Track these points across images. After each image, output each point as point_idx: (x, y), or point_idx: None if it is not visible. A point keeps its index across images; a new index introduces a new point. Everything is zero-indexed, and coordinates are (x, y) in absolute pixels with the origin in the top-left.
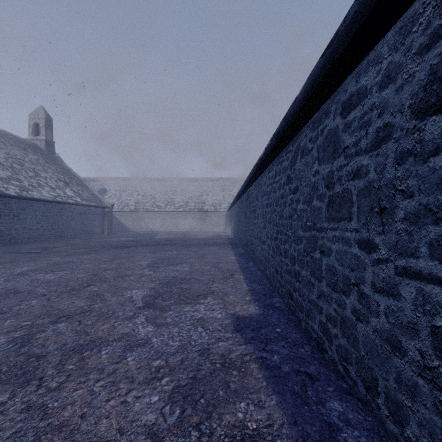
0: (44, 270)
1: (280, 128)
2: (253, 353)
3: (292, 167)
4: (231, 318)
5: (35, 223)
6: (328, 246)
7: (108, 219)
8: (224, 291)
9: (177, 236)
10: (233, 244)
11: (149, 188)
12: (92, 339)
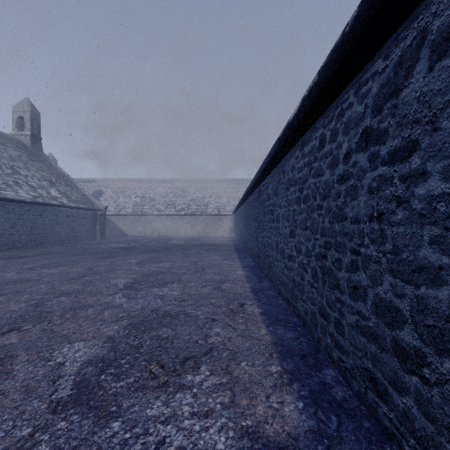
0: None
1: (359, 16)
2: None
3: (384, 105)
4: None
5: (9, 227)
6: None
7: (101, 223)
8: (230, 347)
9: (176, 242)
10: (240, 253)
11: (148, 189)
12: None
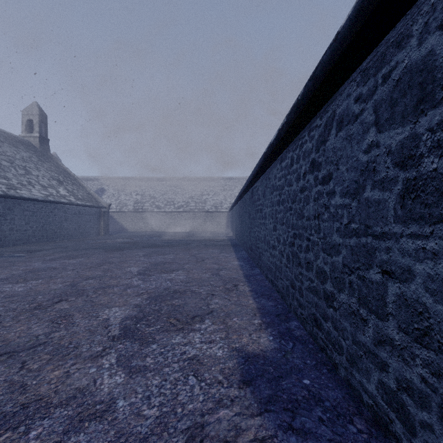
0: (16, 279)
1: (304, 93)
2: (274, 438)
3: (320, 148)
4: (236, 358)
5: (24, 224)
6: (403, 264)
7: (105, 220)
8: (226, 310)
9: (176, 237)
10: (235, 247)
11: (148, 187)
12: (26, 401)
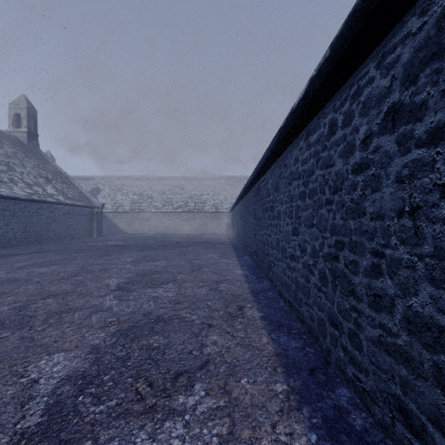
0: None
1: None
2: None
3: (421, 72)
4: None
5: (3, 225)
6: None
7: (98, 221)
8: (228, 359)
9: (173, 239)
10: (238, 251)
11: (146, 187)
12: None
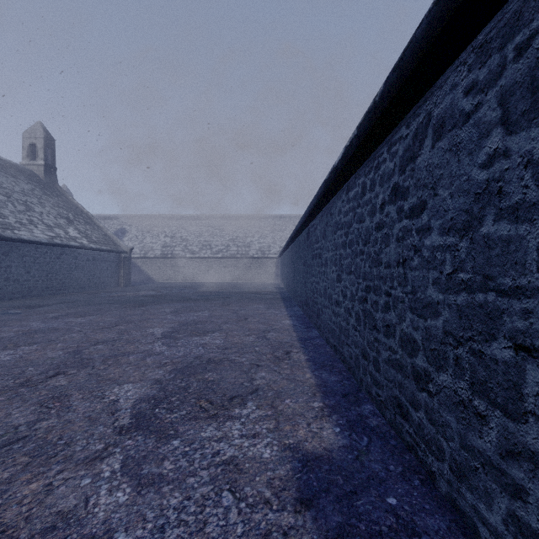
0: (4, 343)
1: (384, 91)
2: None
3: (407, 167)
4: (290, 461)
5: (23, 272)
6: None
7: (125, 268)
8: (275, 388)
9: (213, 289)
10: (287, 301)
11: (180, 228)
12: None
